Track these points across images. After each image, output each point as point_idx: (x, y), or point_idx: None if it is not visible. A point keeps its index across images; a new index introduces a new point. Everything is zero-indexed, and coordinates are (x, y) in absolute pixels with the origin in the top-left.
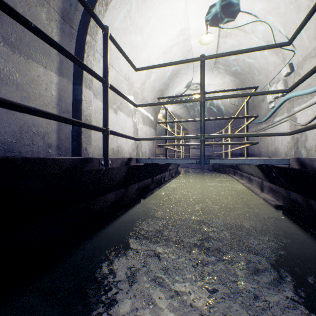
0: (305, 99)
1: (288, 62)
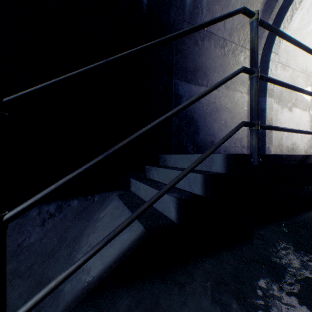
0: None
1: None
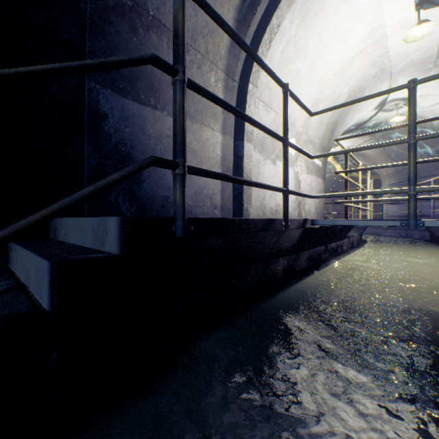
0: None
1: None
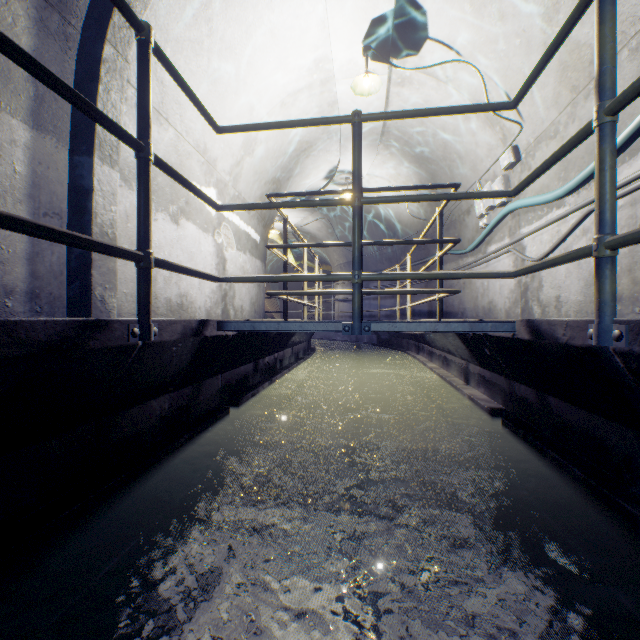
0: (540, 214)
1: (511, 143)
